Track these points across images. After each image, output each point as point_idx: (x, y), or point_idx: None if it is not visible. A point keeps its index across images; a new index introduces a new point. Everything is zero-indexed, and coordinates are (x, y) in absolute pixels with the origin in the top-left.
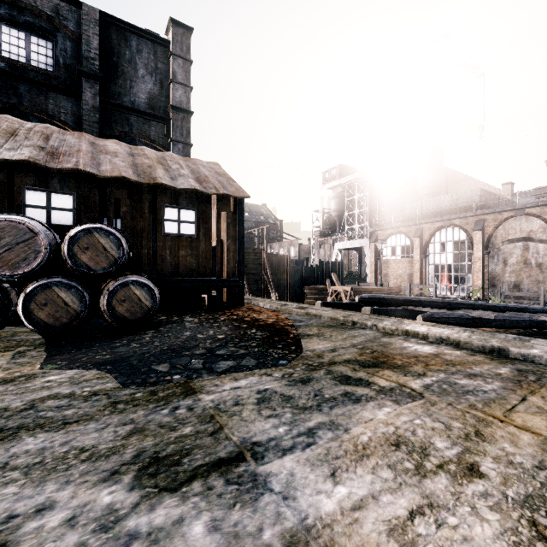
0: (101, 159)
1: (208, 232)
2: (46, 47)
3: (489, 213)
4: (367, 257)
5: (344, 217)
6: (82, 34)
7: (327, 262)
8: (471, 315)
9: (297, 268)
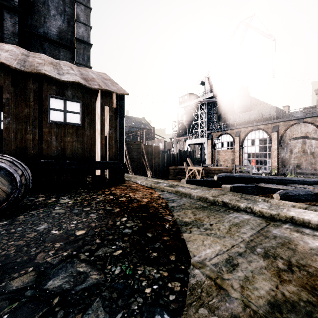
0: None
1: (93, 122)
2: None
3: (281, 121)
4: (206, 149)
5: (191, 125)
6: None
7: (184, 151)
8: (313, 192)
9: (165, 155)
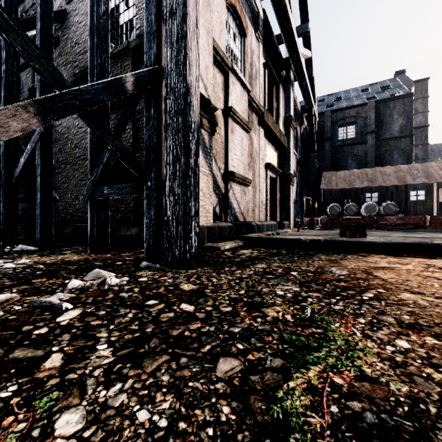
0: (385, 178)
1: (431, 198)
2: (352, 128)
3: None
4: None
5: None
6: (367, 116)
7: None
8: None
9: None
